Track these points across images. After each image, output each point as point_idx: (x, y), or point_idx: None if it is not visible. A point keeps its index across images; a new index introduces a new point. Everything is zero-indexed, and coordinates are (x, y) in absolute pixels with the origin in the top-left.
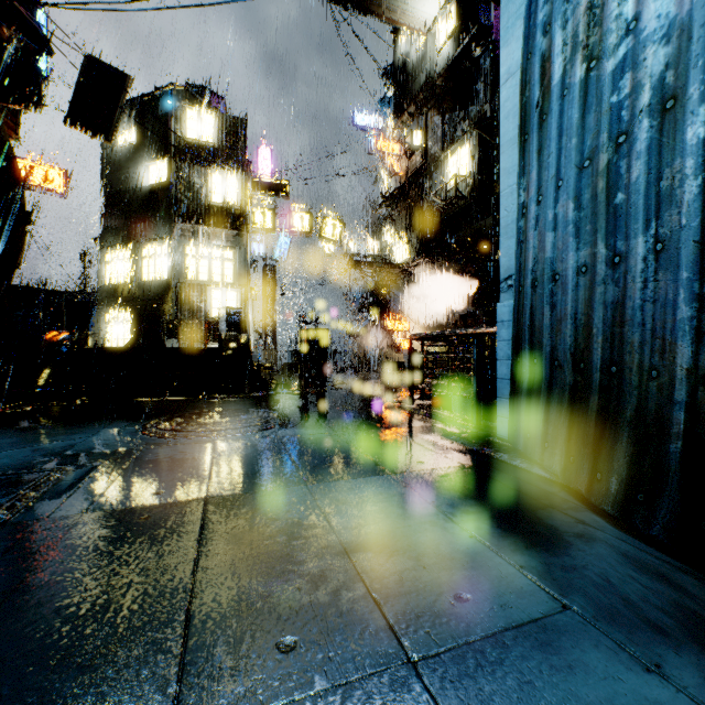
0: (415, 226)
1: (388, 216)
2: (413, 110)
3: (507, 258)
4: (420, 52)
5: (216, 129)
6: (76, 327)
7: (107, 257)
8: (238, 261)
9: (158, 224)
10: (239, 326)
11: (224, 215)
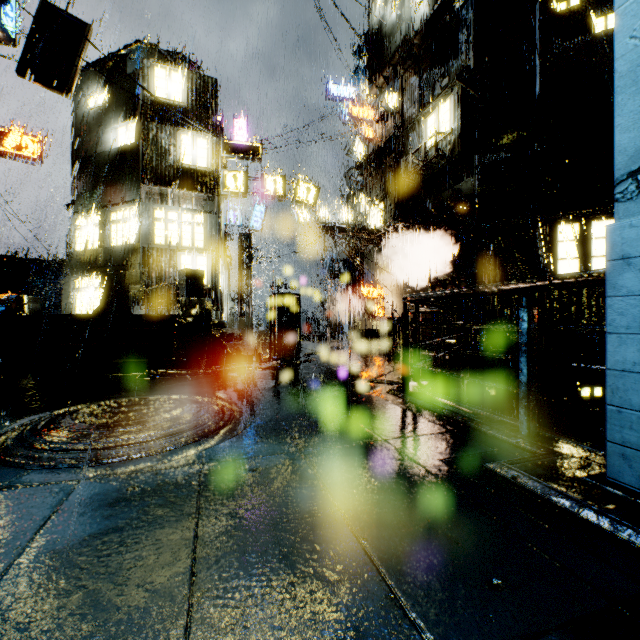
0: (390, 192)
1: (362, 185)
2: (389, 74)
3: (637, 130)
4: (396, 11)
5: (185, 88)
6: (12, 291)
7: (77, 222)
8: (209, 226)
9: (126, 187)
10: (201, 290)
11: (193, 177)
